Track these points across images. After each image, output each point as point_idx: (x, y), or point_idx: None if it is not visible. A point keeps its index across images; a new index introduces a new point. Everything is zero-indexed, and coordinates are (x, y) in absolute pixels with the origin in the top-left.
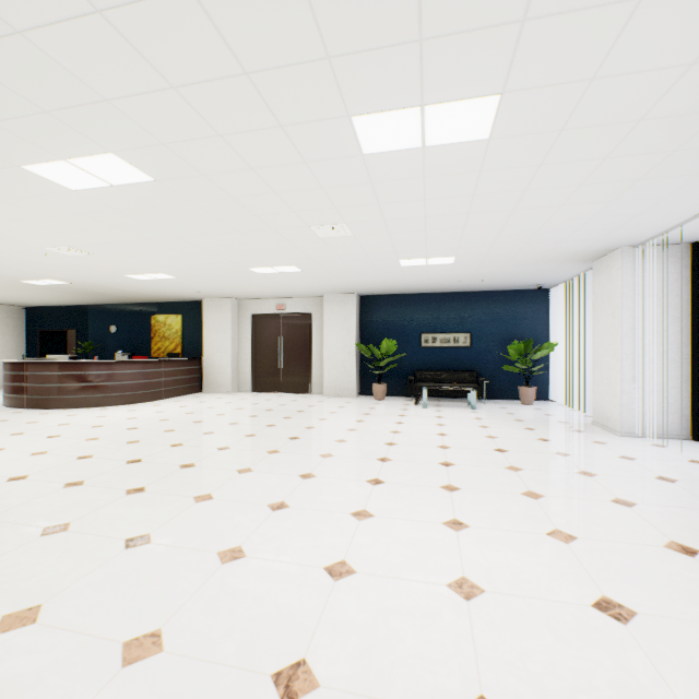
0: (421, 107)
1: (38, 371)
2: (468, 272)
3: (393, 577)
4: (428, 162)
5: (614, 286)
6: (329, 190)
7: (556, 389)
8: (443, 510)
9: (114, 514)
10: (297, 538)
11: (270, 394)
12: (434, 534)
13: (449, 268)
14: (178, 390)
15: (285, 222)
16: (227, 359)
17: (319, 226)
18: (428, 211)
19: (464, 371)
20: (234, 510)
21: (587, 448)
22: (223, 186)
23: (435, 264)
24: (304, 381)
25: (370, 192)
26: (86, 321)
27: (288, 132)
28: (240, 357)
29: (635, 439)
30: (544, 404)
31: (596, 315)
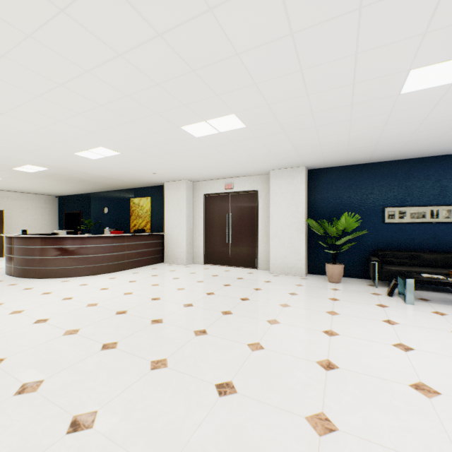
0: None
1: (20, 245)
2: None
3: None
4: None
5: None
6: None
7: None
8: None
9: None
10: None
11: (218, 268)
12: None
13: None
14: (141, 261)
15: None
16: (183, 235)
17: None
18: None
19: (449, 253)
20: None
21: None
22: None
23: None
24: (250, 256)
25: None
26: (90, 205)
27: None
28: (194, 233)
29: None
30: None
31: None
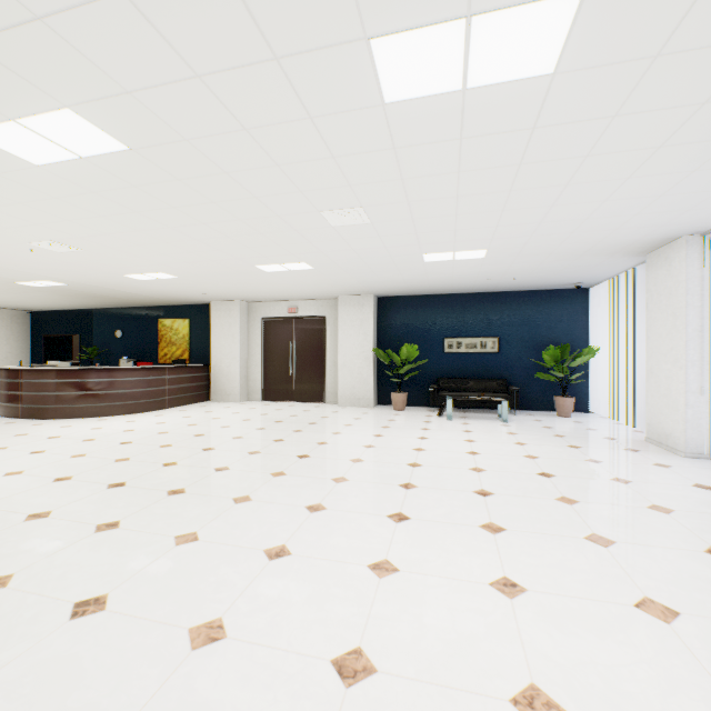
0: (466, 19)
1: (33, 379)
2: (499, 268)
3: (430, 682)
4: (468, 114)
5: (676, 281)
6: (341, 160)
7: (596, 399)
8: (488, 563)
9: (71, 562)
10: (297, 607)
11: (281, 403)
12: (480, 603)
13: (478, 263)
14: (184, 399)
15: (291, 206)
16: (236, 366)
17: (331, 211)
18: (462, 188)
19: (492, 379)
20: (221, 558)
21: (649, 472)
22: (212, 156)
23: (463, 259)
24: (317, 389)
25: (392, 162)
26: (91, 326)
27: (286, 69)
28: (250, 364)
29: (704, 461)
30: (583, 416)
31: (651, 315)
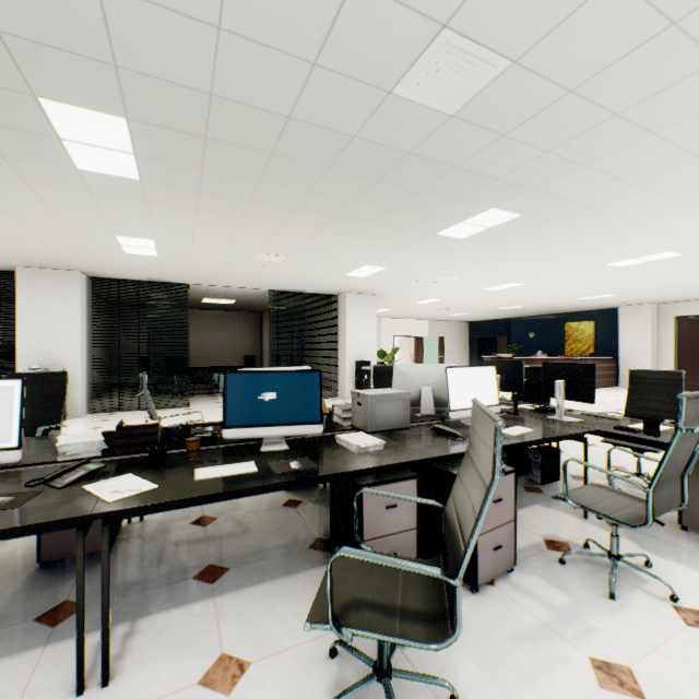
0: None
1: None
2: None
3: None
4: None
5: None
6: None
7: None
8: None
9: None
10: None
11: None
12: None
13: None
14: (599, 383)
15: None
16: (646, 359)
17: None
18: None
19: None
20: None
21: None
22: None
23: None
24: None
25: None
26: (509, 330)
27: None
28: (659, 357)
29: None
30: None
31: None
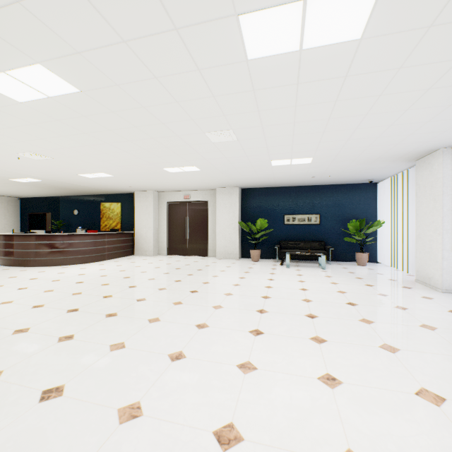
0: (303, 1)
1: (21, 241)
2: (320, 170)
3: (280, 447)
4: (303, 67)
5: (435, 178)
6: (219, 98)
7: (382, 254)
8: (316, 363)
9: (41, 363)
10: (190, 394)
11: (179, 257)
12: (312, 391)
13: (307, 166)
14: (117, 254)
15: (186, 129)
16: (151, 233)
17: (212, 132)
18: (297, 117)
19: (315, 241)
20: (140, 360)
21: (419, 302)
22: (134, 96)
23: (297, 164)
24: (203, 248)
25: (252, 100)
26: (58, 207)
27: (183, 36)
28: (160, 231)
29: None
30: (374, 265)
31: (419, 200)
